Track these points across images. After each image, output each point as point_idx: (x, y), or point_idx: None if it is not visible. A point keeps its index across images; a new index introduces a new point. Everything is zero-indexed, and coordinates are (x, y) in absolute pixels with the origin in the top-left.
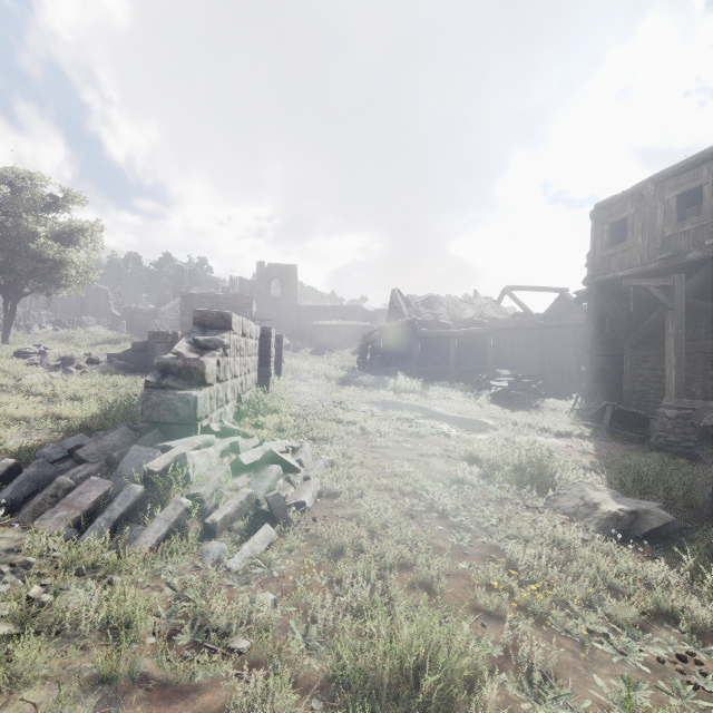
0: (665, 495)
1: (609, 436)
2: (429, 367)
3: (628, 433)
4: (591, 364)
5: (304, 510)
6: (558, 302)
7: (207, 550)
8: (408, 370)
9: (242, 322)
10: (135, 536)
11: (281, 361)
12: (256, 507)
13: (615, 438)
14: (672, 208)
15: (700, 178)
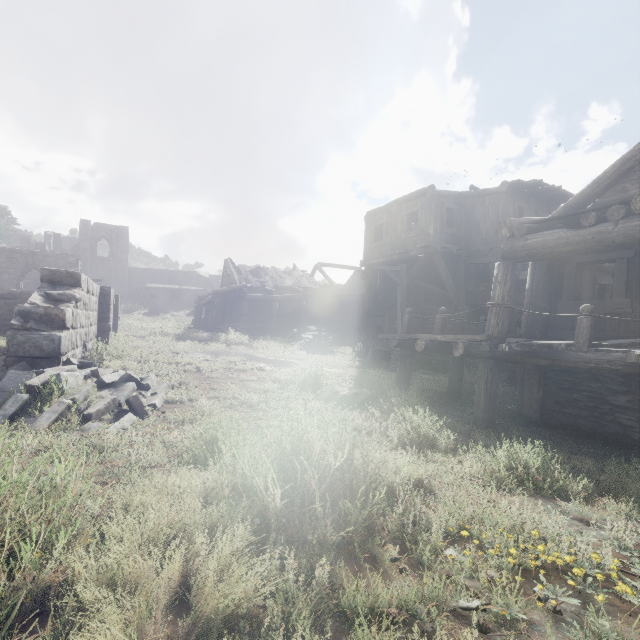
0: (380, 389)
1: (369, 365)
2: (256, 324)
3: (381, 364)
4: (367, 321)
5: (155, 410)
6: (354, 277)
7: (89, 427)
8: (238, 327)
9: (87, 281)
10: (29, 423)
11: (117, 319)
12: (119, 408)
13: (373, 367)
14: (405, 222)
15: (417, 206)
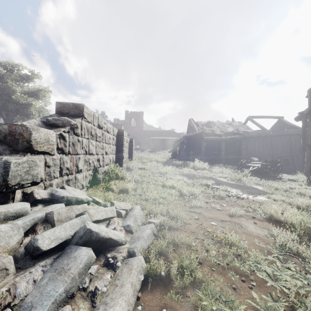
0: None
1: None
2: (211, 156)
3: None
4: (310, 154)
5: None
6: (277, 124)
7: None
8: (199, 158)
9: (97, 118)
10: None
11: (132, 152)
12: None
13: None
14: None
15: None
